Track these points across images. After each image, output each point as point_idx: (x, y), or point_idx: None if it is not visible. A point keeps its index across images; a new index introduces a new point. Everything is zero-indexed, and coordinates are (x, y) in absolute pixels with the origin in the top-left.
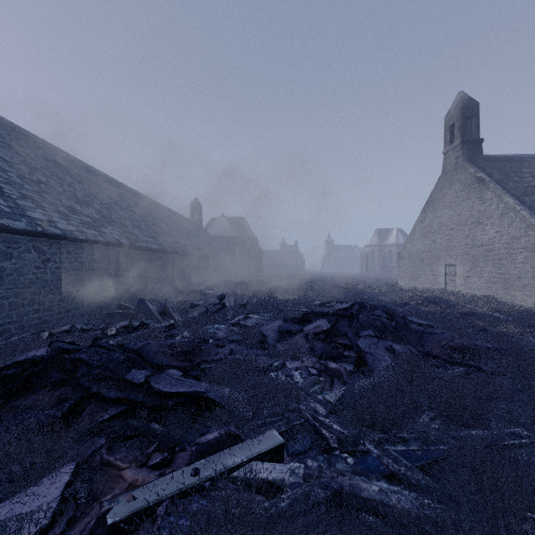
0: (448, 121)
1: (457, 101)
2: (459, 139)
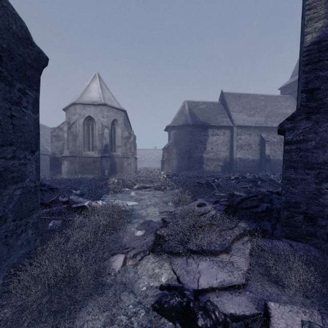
0: None
1: None
2: None
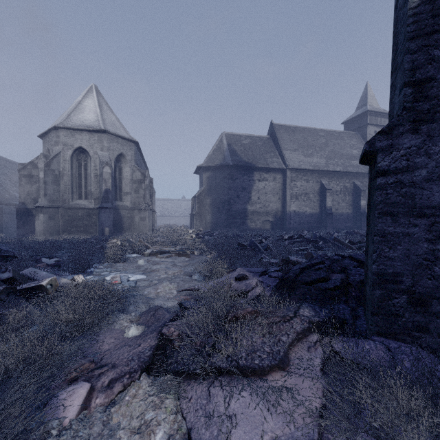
0: None
1: None
2: None
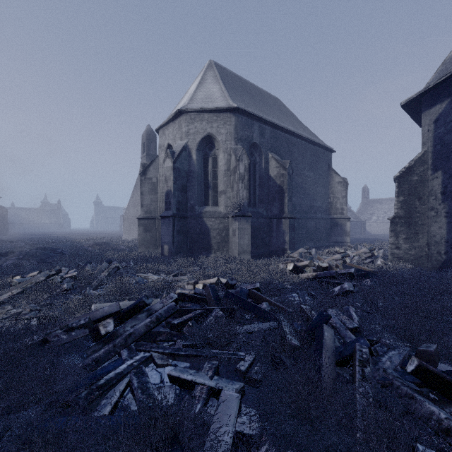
0: (142, 140)
1: (146, 130)
2: (146, 152)
